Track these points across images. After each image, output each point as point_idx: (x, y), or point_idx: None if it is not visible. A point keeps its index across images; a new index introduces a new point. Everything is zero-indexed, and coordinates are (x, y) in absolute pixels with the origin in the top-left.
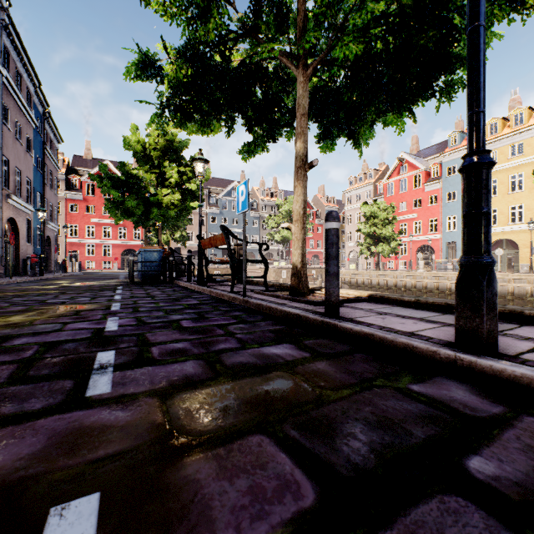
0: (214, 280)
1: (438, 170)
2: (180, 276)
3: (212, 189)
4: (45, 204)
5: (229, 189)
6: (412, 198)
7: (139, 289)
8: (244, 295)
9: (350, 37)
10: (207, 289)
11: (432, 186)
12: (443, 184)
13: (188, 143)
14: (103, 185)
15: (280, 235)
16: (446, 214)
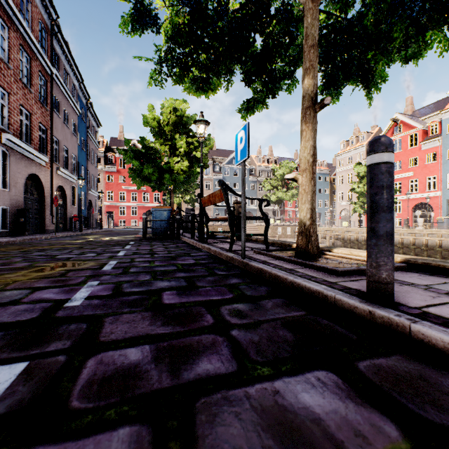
0: (214, 237)
1: (437, 128)
2: (187, 232)
3: (216, 159)
4: (88, 175)
5: (231, 158)
6: (407, 157)
7: (146, 245)
8: (243, 256)
9: None
10: (206, 246)
11: (430, 144)
12: (443, 141)
13: (195, 117)
14: (128, 157)
15: (275, 196)
16: (447, 171)
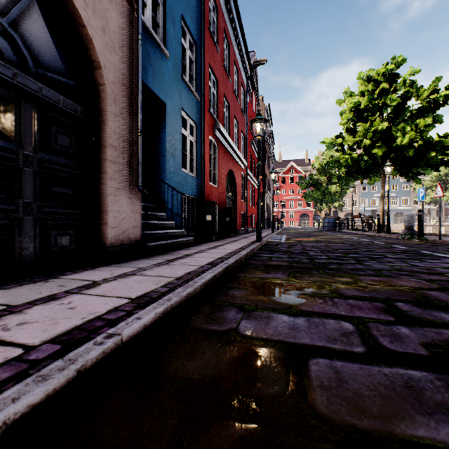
0: (357, 230)
1: None
2: (341, 229)
3: None
4: None
5: None
6: None
7: (330, 232)
8: (363, 231)
9: (394, 165)
10: (354, 231)
11: None
12: None
13: None
14: (302, 186)
15: (429, 197)
16: None
